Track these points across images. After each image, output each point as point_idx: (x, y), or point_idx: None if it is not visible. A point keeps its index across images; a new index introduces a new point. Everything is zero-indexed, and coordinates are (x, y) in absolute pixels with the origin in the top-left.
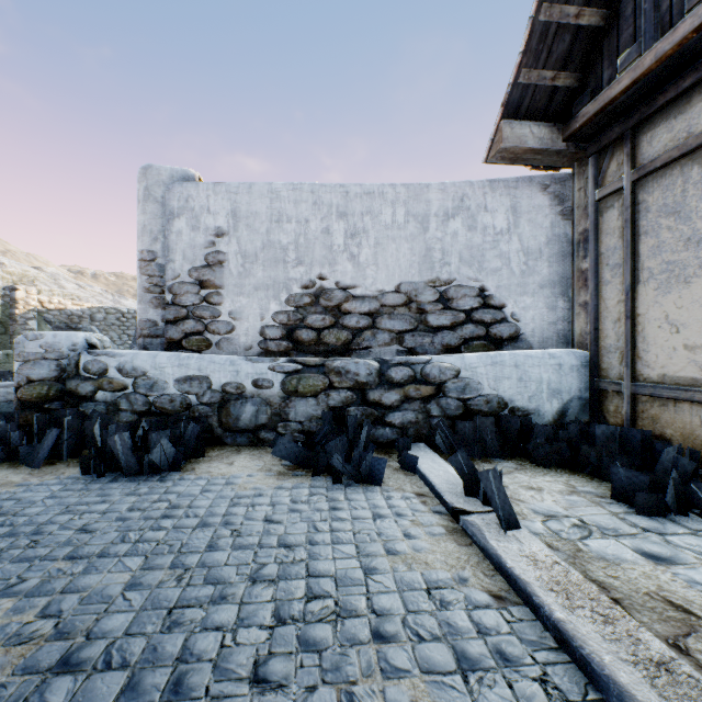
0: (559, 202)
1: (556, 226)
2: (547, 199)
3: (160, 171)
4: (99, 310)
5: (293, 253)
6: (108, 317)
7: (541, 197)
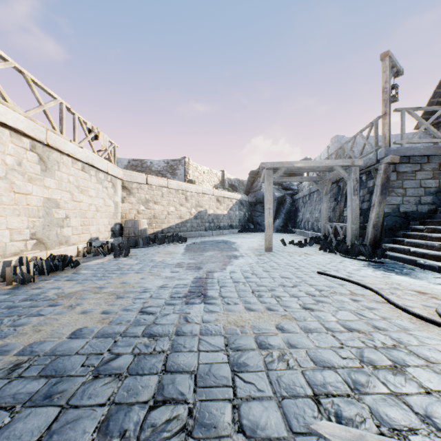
0: (430, 135)
1: None
2: (427, 135)
3: (339, 136)
4: (235, 179)
5: (369, 149)
6: (237, 182)
7: (425, 135)
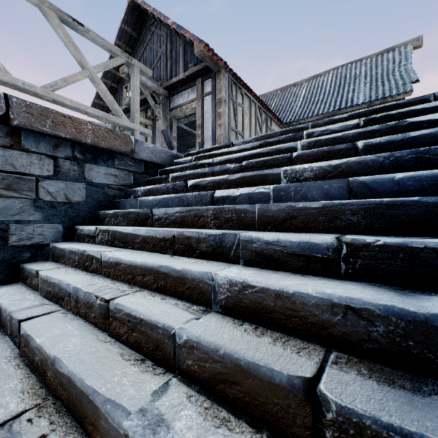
0: None
1: None
2: None
3: None
4: None
5: None
6: None
7: None
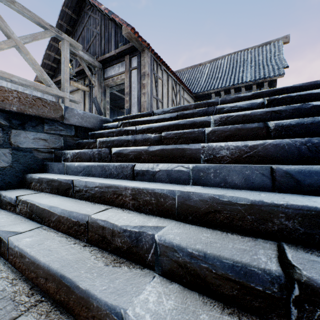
0: None
1: (53, 99)
2: None
3: None
4: None
5: None
6: None
7: None
